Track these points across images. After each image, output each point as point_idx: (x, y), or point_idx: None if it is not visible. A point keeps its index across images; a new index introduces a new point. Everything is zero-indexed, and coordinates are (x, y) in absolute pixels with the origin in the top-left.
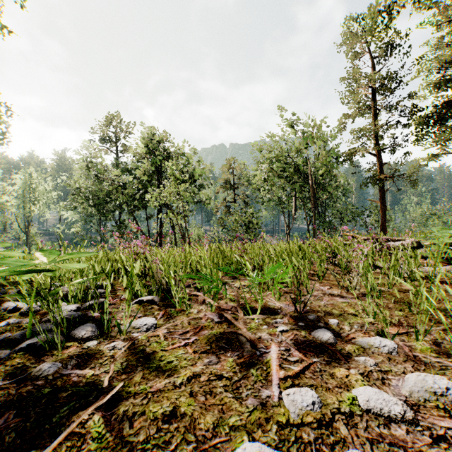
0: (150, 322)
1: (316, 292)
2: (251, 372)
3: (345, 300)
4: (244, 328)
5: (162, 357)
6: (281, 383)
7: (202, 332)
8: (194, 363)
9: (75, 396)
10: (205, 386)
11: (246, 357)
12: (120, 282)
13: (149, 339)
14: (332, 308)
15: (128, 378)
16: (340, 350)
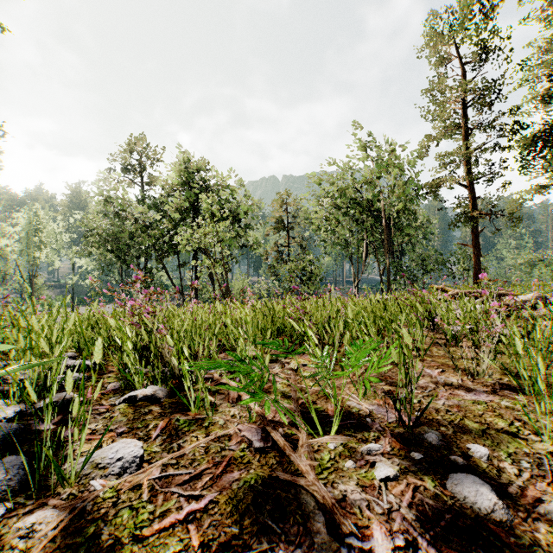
0: (129, 453)
1: (423, 380)
2: None
3: (476, 397)
4: (310, 470)
5: None
6: None
7: (227, 478)
8: None
9: None
10: None
11: None
12: (111, 361)
13: (118, 497)
14: (462, 416)
15: None
16: (531, 547)
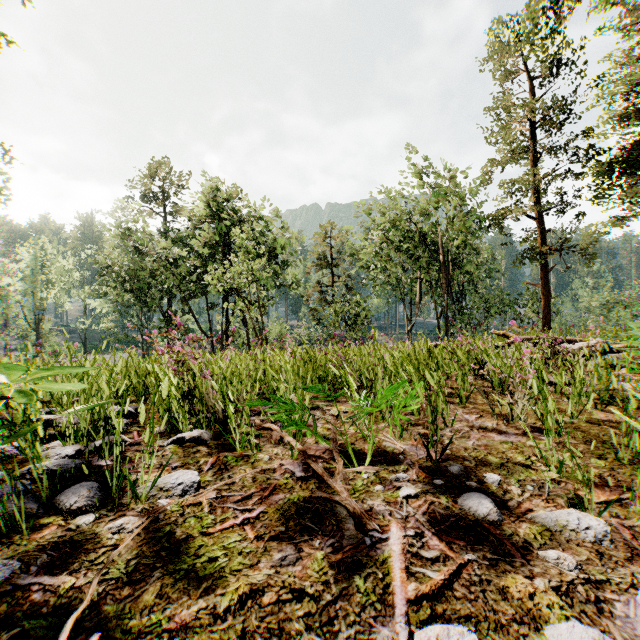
0: (188, 479)
1: (459, 424)
2: (356, 584)
3: (506, 438)
4: (345, 490)
5: (200, 548)
6: (411, 610)
7: (274, 498)
8: (255, 562)
9: (26, 638)
10: (270, 616)
11: (346, 550)
12: None
13: (184, 510)
14: (487, 452)
15: (133, 597)
16: (511, 536)
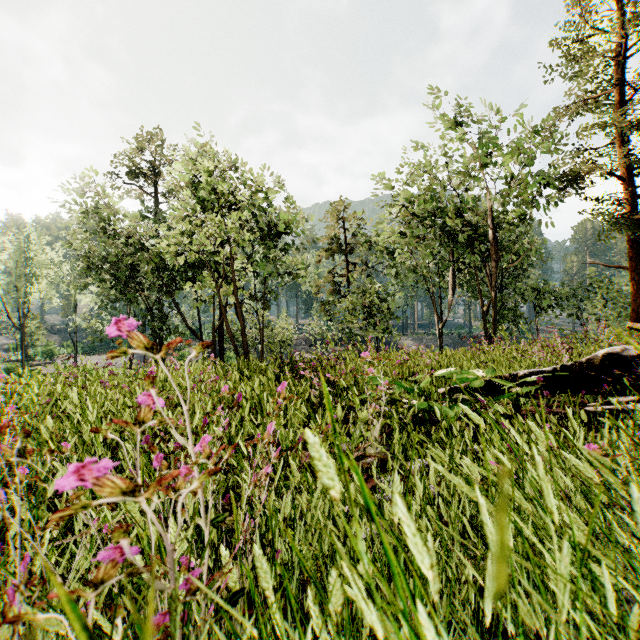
0: None
1: None
2: None
3: None
4: None
5: None
6: None
7: None
8: None
9: None
10: None
11: None
12: None
13: None
14: None
15: None
16: None
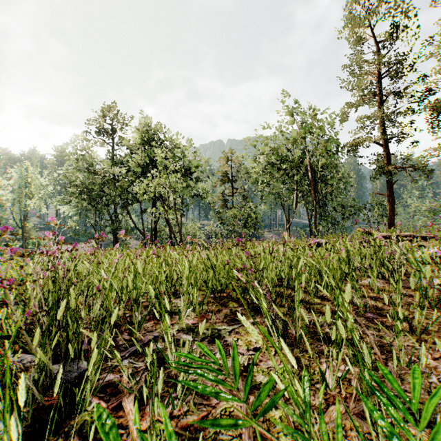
0: None
1: None
2: None
3: None
4: None
5: None
6: None
7: None
8: None
9: None
10: None
11: None
12: None
13: None
14: None
15: None
16: None
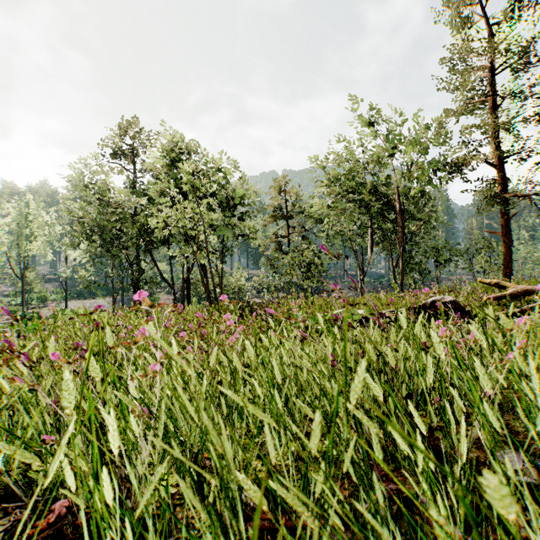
0: None
1: None
2: None
3: None
4: None
5: None
6: None
7: None
8: None
9: None
10: None
11: None
12: None
13: None
14: None
15: None
16: None
